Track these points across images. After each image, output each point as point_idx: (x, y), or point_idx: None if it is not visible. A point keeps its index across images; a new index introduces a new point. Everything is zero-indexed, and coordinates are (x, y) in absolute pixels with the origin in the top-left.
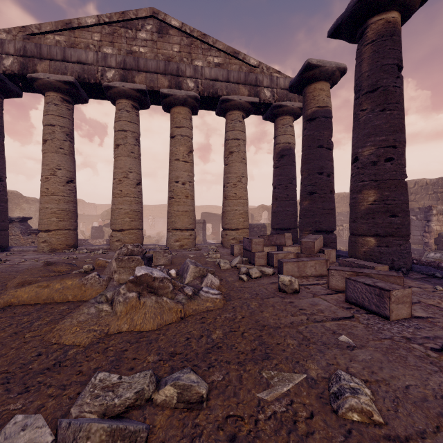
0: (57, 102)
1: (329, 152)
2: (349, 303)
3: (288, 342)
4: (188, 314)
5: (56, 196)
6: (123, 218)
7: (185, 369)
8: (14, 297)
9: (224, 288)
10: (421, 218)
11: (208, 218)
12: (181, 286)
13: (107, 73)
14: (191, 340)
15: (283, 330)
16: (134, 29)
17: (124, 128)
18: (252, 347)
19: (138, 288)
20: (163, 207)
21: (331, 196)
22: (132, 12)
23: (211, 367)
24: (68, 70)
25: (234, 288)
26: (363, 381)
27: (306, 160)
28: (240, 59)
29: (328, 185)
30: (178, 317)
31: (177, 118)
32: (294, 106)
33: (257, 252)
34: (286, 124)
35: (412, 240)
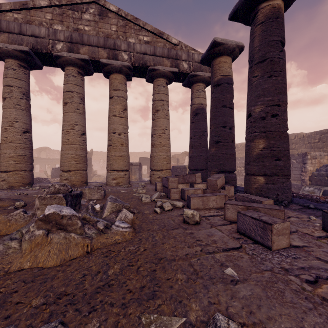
0: (14, 67)
1: (230, 110)
2: (240, 233)
3: (178, 277)
4: (96, 248)
5: (13, 143)
6: (70, 161)
7: (53, 323)
8: None
9: (138, 221)
10: (299, 161)
11: (144, 161)
12: (96, 220)
13: (57, 45)
14: (86, 277)
15: (176, 263)
16: (80, 11)
17: (71, 89)
18: (142, 283)
19: (47, 226)
20: None
21: (232, 145)
22: None
23: (92, 311)
24: (24, 41)
25: (147, 220)
26: (239, 326)
27: (214, 117)
28: (164, 38)
29: (230, 136)
30: (84, 251)
31: (114, 82)
32: (205, 75)
33: (173, 188)
34: (199, 90)
35: (293, 178)
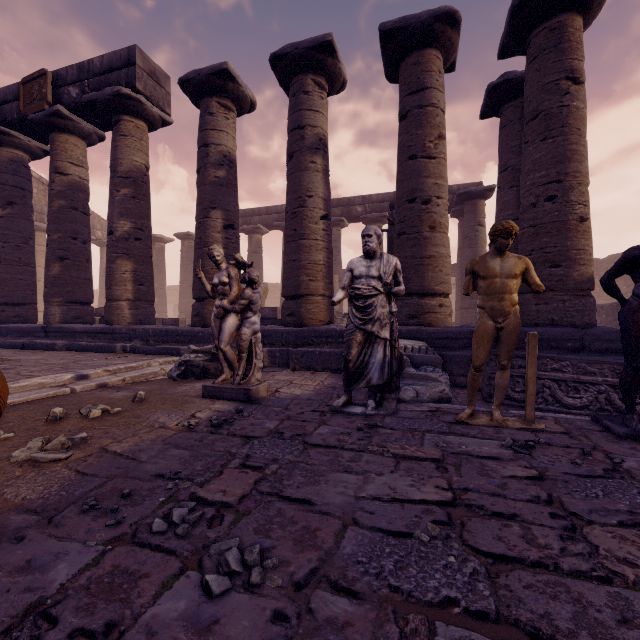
0: None
1: None
2: None
3: None
4: None
5: None
6: None
7: None
8: None
9: None
10: None
11: None
12: None
13: None
14: None
15: None
16: None
17: None
18: None
19: None
20: None
21: None
22: None
23: None
24: None
25: None
26: None
27: None
28: None
29: None
30: None
31: (39, 239)
32: None
33: None
34: None
35: None
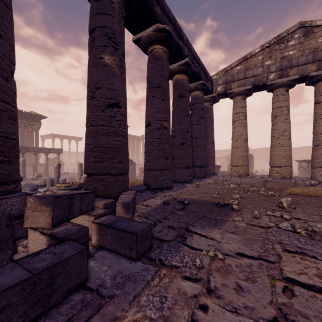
0: (240, 101)
1: None
2: None
3: None
4: None
5: (241, 148)
6: (280, 159)
7: None
8: (291, 191)
9: None
10: None
11: None
12: None
13: (269, 76)
14: None
15: None
16: (285, 42)
17: (280, 105)
18: None
19: None
20: (262, 150)
21: None
22: (284, 32)
23: None
24: (247, 82)
25: None
26: None
27: None
28: None
29: None
30: None
31: None
32: None
33: None
34: None
35: None
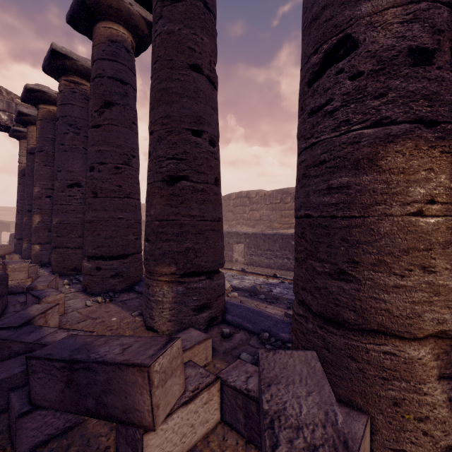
0: None
1: None
2: None
3: None
4: None
5: None
6: None
7: None
8: None
9: None
10: None
11: None
12: None
13: None
14: None
15: None
16: None
17: None
18: None
19: None
20: None
21: None
22: None
23: None
24: None
25: None
26: None
27: (27, 185)
28: None
29: None
30: None
31: None
32: None
33: None
34: None
35: None
